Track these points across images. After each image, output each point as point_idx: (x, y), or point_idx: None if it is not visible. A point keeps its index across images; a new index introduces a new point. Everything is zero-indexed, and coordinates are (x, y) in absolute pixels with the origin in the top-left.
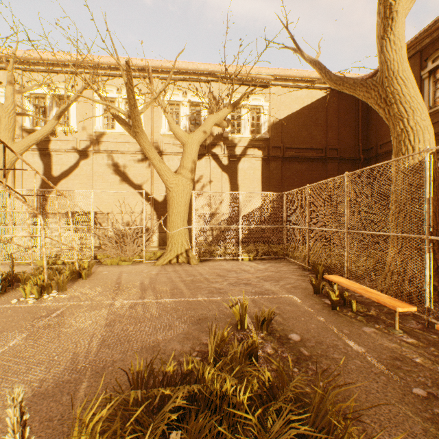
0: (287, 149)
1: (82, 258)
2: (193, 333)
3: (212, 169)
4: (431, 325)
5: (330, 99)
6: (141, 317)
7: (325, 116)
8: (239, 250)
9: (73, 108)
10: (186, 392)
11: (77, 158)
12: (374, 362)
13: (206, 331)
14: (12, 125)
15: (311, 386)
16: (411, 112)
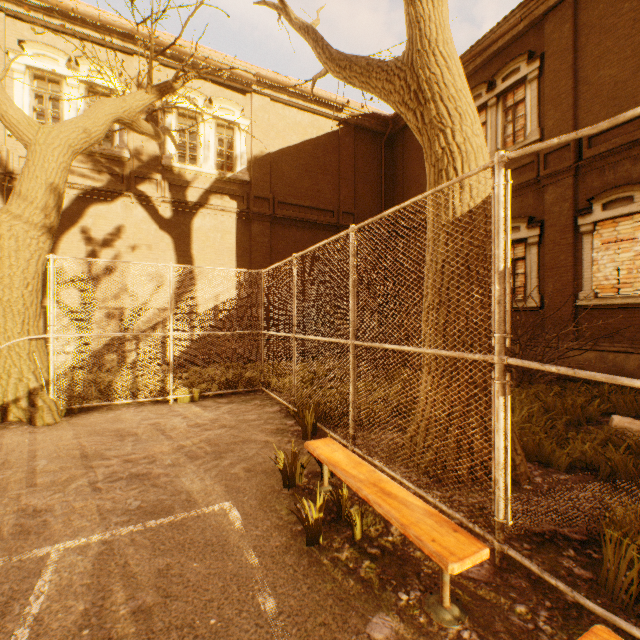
0: (281, 205)
1: None
2: None
3: (139, 224)
4: (506, 556)
5: (344, 137)
6: None
7: (338, 162)
8: (170, 382)
9: None
10: None
11: None
12: None
13: None
14: None
15: None
16: (458, 117)
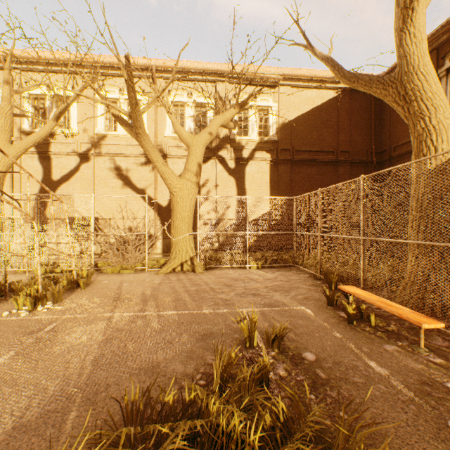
0: (297, 152)
1: (82, 266)
2: (197, 351)
3: (219, 173)
4: None
5: (341, 100)
6: (141, 333)
7: (336, 118)
8: (247, 258)
9: (73, 109)
10: (187, 430)
11: (78, 161)
12: (401, 387)
13: (212, 349)
14: (8, 127)
15: (330, 417)
16: (433, 109)
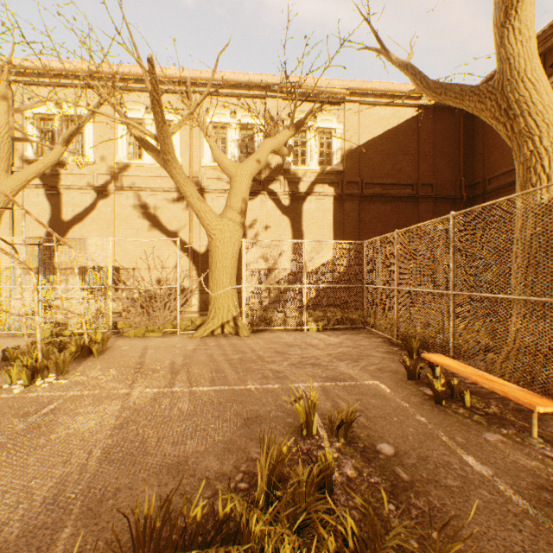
0: (367, 185)
1: (97, 327)
2: (238, 441)
3: (269, 211)
4: None
5: (422, 120)
6: (166, 416)
7: (416, 142)
8: (304, 317)
9: (88, 132)
10: None
11: (94, 197)
12: (510, 494)
13: (257, 438)
14: (5, 153)
15: (417, 538)
16: (544, 126)
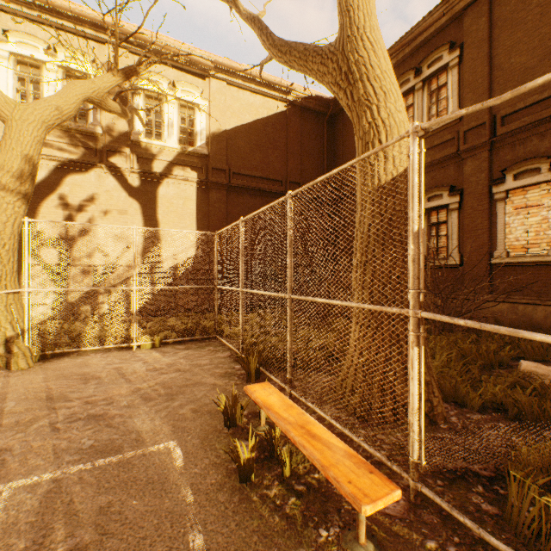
0: (236, 175)
1: None
2: None
3: (111, 191)
4: (421, 493)
5: (291, 117)
6: None
7: (285, 138)
8: (133, 331)
9: None
10: None
11: None
12: None
13: None
14: None
15: None
16: (382, 95)
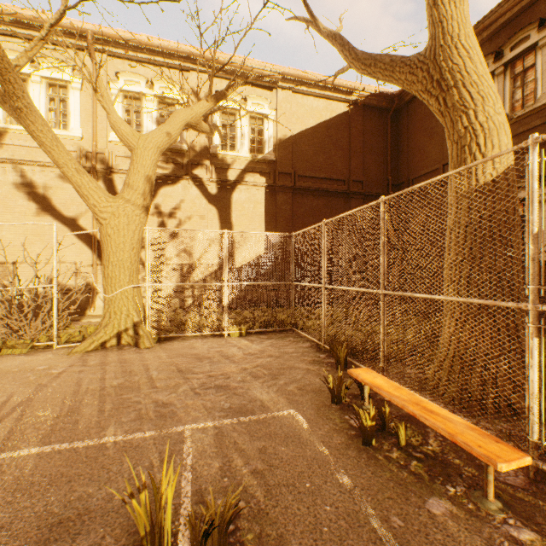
0: (300, 178)
1: None
2: None
3: (194, 200)
4: (539, 472)
5: (354, 116)
6: None
7: (348, 138)
8: (225, 321)
9: None
10: None
11: None
12: None
13: None
14: None
15: None
16: (480, 99)
